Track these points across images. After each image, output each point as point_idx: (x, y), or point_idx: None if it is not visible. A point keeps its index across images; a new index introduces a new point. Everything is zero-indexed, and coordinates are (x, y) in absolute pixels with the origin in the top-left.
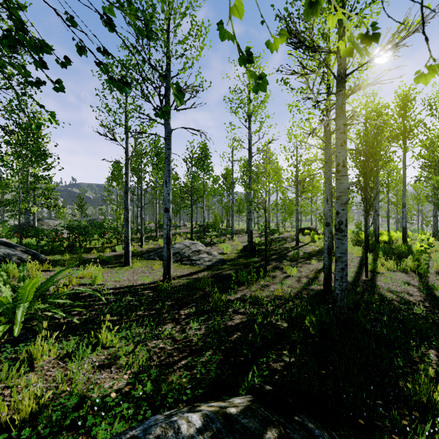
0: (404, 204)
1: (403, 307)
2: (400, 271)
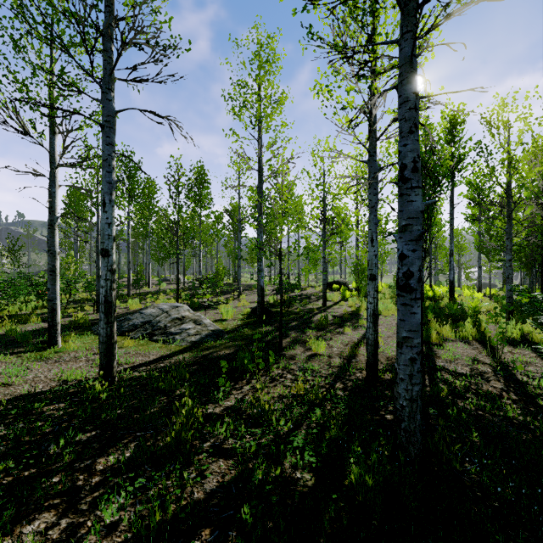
0: (451, 251)
1: (486, 405)
2: (461, 341)
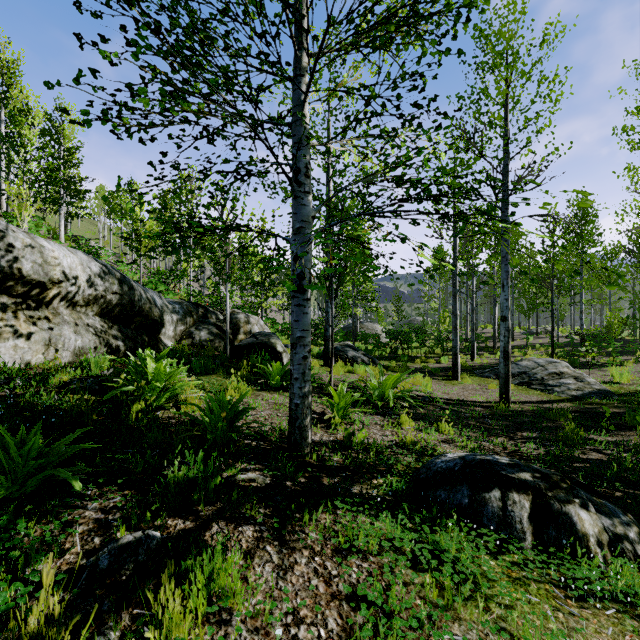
0: None
1: None
2: None
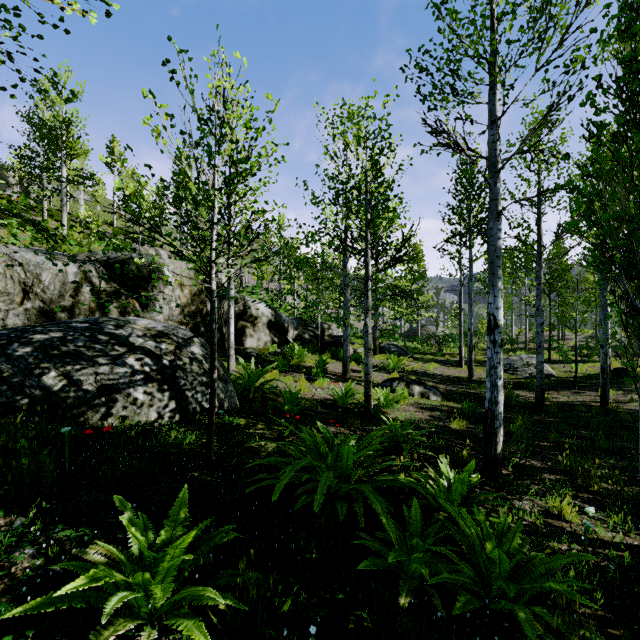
0: None
1: None
2: None
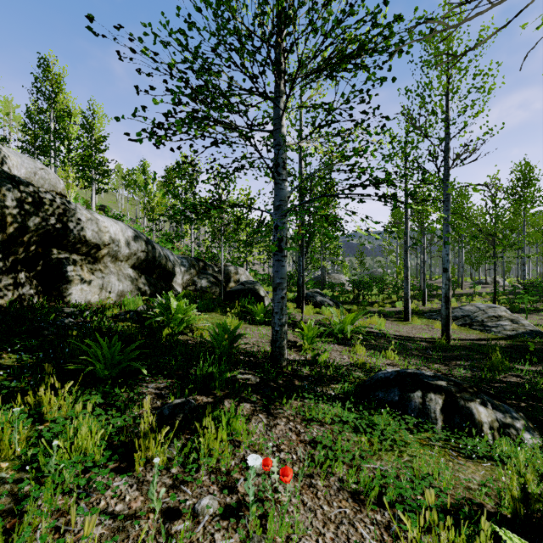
0: None
1: None
2: None
